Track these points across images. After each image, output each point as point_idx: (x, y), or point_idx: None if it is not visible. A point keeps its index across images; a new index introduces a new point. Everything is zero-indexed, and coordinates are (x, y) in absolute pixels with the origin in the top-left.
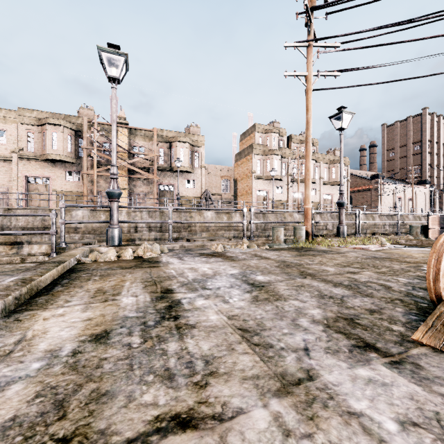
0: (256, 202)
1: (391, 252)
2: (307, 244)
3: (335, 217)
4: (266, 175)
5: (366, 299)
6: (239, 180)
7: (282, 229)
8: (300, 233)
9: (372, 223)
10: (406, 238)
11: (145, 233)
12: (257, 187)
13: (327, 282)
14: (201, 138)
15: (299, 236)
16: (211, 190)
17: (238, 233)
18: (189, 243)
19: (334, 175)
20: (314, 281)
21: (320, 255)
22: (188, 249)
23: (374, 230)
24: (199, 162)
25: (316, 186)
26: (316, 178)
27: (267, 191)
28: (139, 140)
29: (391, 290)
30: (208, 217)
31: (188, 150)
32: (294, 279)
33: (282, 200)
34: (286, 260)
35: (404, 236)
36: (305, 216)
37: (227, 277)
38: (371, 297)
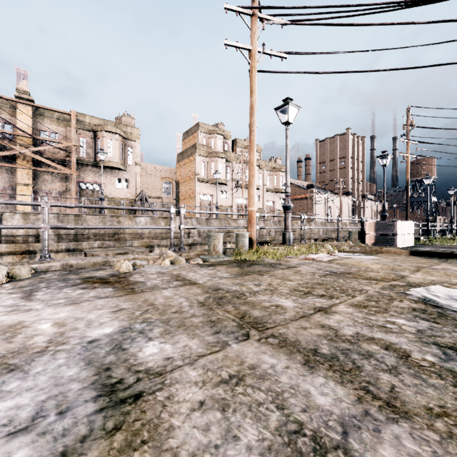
0: (198, 206)
1: (346, 264)
2: (251, 255)
3: (277, 223)
4: (210, 178)
5: (406, 435)
6: (182, 183)
7: (220, 236)
8: (243, 241)
9: (309, 229)
10: (349, 245)
11: (51, 242)
12: (200, 191)
13: (291, 351)
14: (136, 131)
15: (242, 245)
16: (150, 192)
17: (178, 241)
18: (81, 259)
19: (276, 182)
20: (265, 348)
21: (268, 272)
22: (75, 269)
23: (311, 236)
24: (133, 159)
25: (260, 192)
26: (260, 185)
27: (211, 196)
28: (50, 124)
29: (417, 366)
30: (141, 222)
31: (118, 142)
32: (225, 348)
33: (227, 206)
34: (220, 286)
35: (345, 242)
36: (249, 221)
37: (67, 360)
38: (407, 416)
